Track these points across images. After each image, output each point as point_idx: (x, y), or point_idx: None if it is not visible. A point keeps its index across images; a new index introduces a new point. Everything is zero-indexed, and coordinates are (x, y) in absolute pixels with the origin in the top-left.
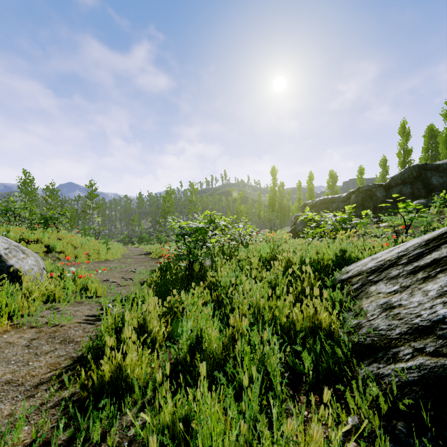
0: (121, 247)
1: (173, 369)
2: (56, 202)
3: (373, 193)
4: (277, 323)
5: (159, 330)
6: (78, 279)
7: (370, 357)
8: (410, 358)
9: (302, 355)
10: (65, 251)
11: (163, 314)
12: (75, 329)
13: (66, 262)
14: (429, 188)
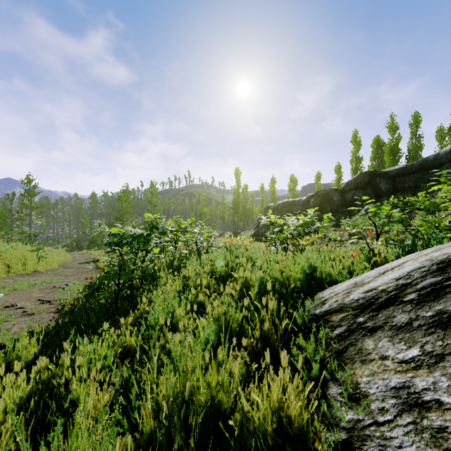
0: (63, 254)
1: None
2: None
3: (330, 197)
4: (219, 410)
5: None
6: None
7: None
8: None
9: None
10: None
11: (32, 393)
12: None
13: None
14: (378, 193)
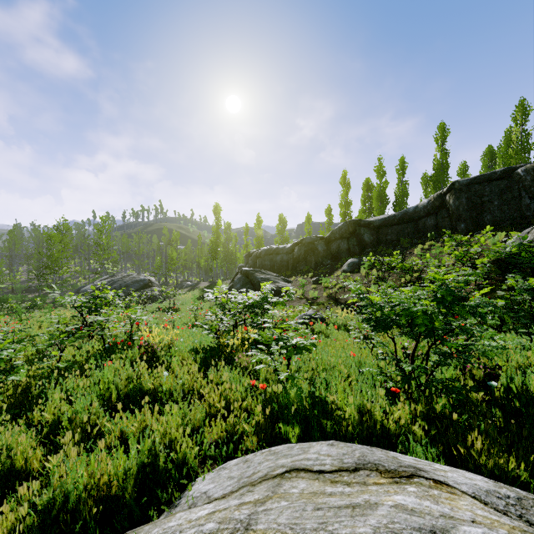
0: None
1: None
2: None
3: (315, 247)
4: None
5: None
6: None
7: None
8: None
9: None
10: None
11: None
12: None
13: None
14: (363, 245)
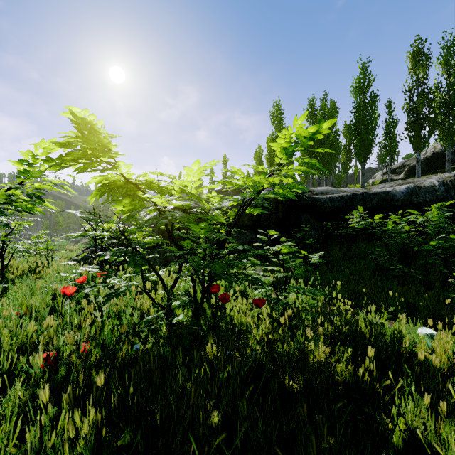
0: None
1: None
2: None
3: None
4: None
5: None
6: None
7: None
8: None
9: None
10: None
11: None
12: None
13: None
14: None
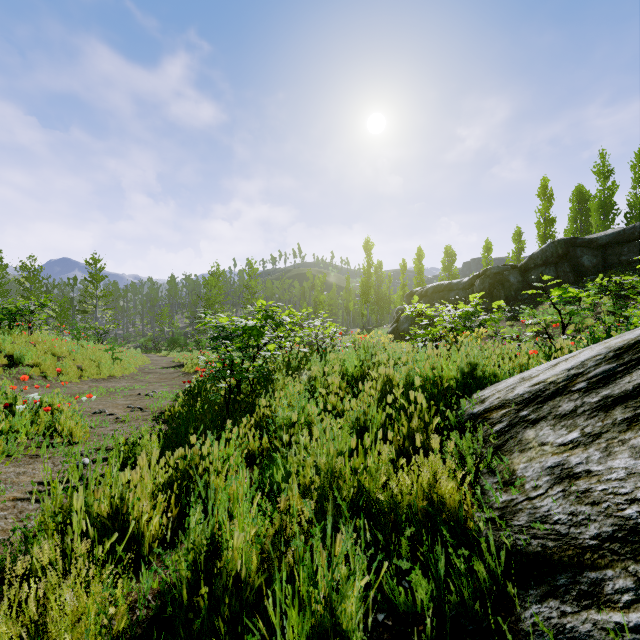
0: (140, 356)
1: (163, 607)
2: (39, 287)
3: (505, 278)
4: (366, 497)
5: (152, 517)
6: (41, 414)
7: (541, 582)
8: (632, 603)
9: (410, 578)
10: (40, 364)
11: (169, 481)
12: (2, 514)
13: (41, 381)
14: (580, 271)
